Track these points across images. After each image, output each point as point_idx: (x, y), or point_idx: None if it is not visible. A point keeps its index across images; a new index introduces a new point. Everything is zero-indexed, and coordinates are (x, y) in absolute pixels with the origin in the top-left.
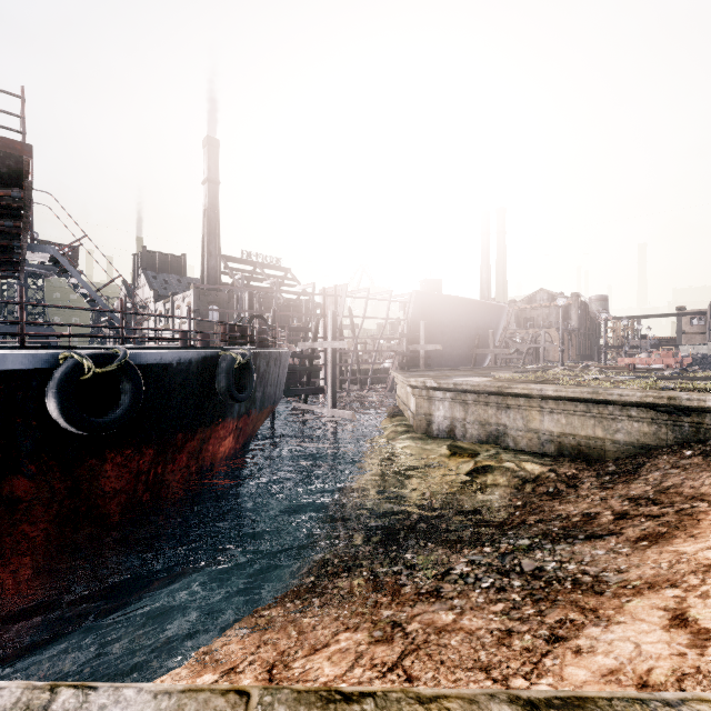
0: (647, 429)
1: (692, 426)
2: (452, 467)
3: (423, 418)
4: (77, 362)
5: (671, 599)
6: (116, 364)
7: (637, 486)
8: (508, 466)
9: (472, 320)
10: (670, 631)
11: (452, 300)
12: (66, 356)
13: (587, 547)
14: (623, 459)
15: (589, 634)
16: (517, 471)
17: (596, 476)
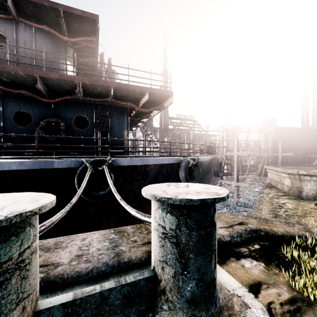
0: None
1: None
2: None
3: (296, 189)
4: (188, 161)
5: None
6: (196, 162)
7: None
8: None
9: (307, 139)
10: None
11: (296, 129)
12: (183, 159)
13: None
14: None
15: None
16: None
17: None
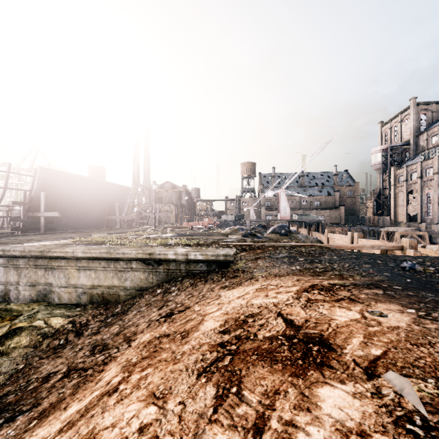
0: (142, 276)
1: (165, 271)
2: None
3: None
4: None
5: None
6: None
7: (114, 328)
8: (37, 324)
9: (103, 195)
10: None
11: (82, 179)
12: None
13: None
14: (129, 300)
15: None
16: (42, 328)
17: (103, 319)
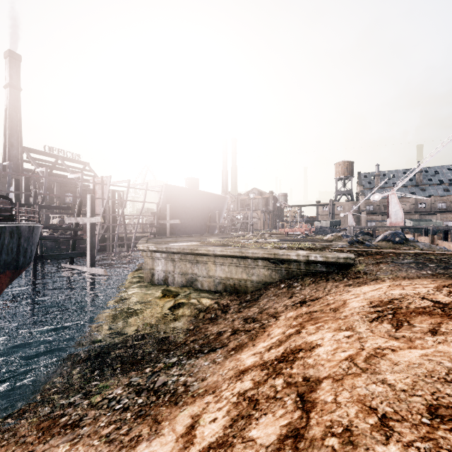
0: (266, 272)
1: (286, 269)
2: (161, 305)
3: (149, 271)
4: None
5: (203, 405)
6: None
7: (253, 309)
8: (193, 301)
9: (206, 205)
10: (177, 441)
11: (192, 191)
12: None
13: (203, 359)
14: (255, 291)
15: (136, 451)
16: (197, 305)
17: (239, 303)
